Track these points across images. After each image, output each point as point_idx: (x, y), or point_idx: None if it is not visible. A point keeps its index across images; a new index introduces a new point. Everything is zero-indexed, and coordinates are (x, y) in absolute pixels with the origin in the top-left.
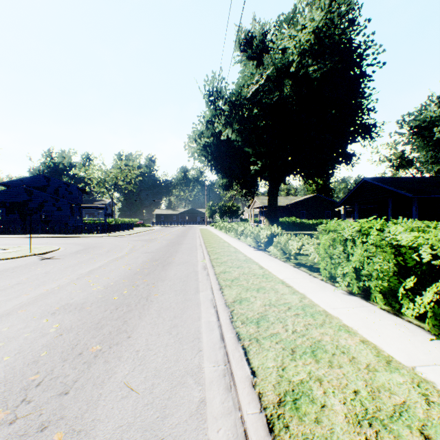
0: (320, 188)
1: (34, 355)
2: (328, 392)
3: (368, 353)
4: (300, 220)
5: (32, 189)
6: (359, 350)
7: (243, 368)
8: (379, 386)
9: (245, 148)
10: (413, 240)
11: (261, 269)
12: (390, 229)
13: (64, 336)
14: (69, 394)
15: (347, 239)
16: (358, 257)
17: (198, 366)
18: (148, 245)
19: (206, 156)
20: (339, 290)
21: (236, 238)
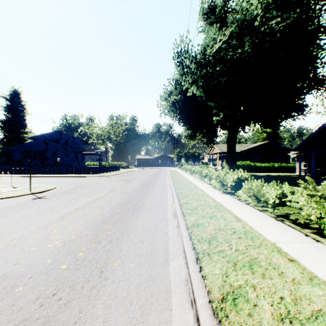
0: (270, 137)
1: None
2: None
3: None
4: (254, 163)
5: (48, 141)
6: None
7: None
8: None
9: (208, 103)
10: None
11: (238, 221)
12: None
13: None
14: None
15: None
16: None
17: None
18: (126, 185)
19: (175, 111)
20: None
21: (201, 179)
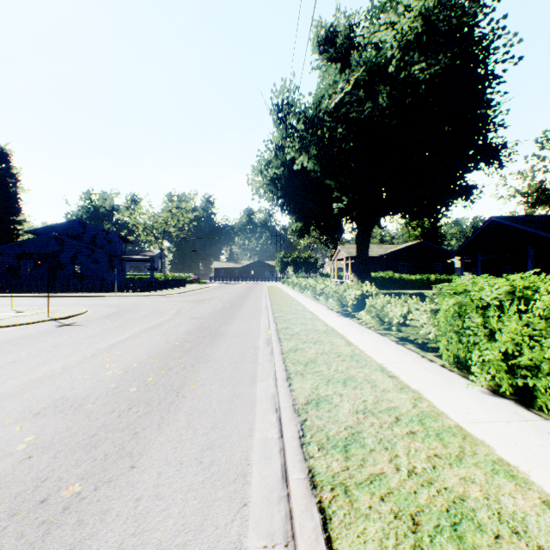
0: (426, 233)
1: None
2: None
3: None
4: (399, 275)
5: (64, 237)
6: (549, 529)
7: None
8: None
9: (326, 181)
10: None
11: (349, 345)
12: None
13: (32, 460)
14: None
15: (486, 305)
16: (512, 336)
17: (236, 546)
18: (198, 308)
19: (275, 192)
20: (474, 386)
21: (314, 299)
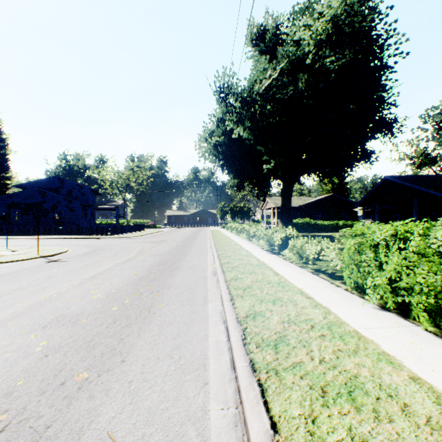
0: (336, 188)
1: (8, 383)
2: None
3: (425, 399)
4: (315, 221)
5: (46, 191)
6: (412, 394)
7: (259, 417)
8: None
9: (257, 147)
10: None
11: (276, 275)
12: (438, 234)
13: (49, 358)
14: None
15: (377, 244)
16: (394, 266)
17: (202, 408)
18: (157, 247)
19: (217, 155)
20: (368, 303)
21: (248, 240)
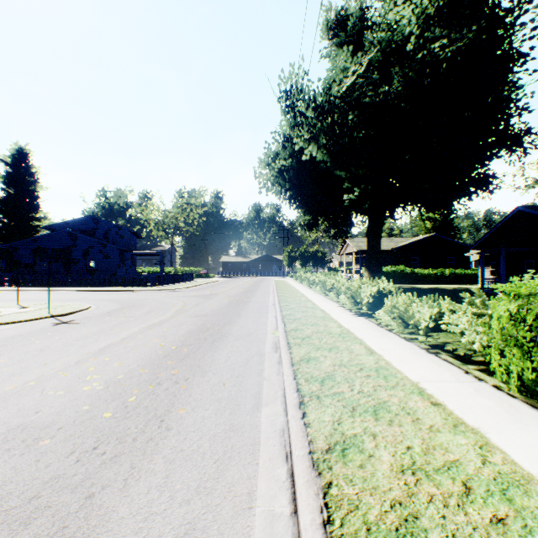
0: (438, 226)
1: None
2: None
3: None
4: (411, 269)
5: (76, 233)
6: None
7: None
8: None
9: (336, 171)
10: None
11: (371, 354)
12: None
13: None
14: None
15: None
16: None
17: None
18: (203, 304)
19: (282, 184)
20: None
21: (324, 294)
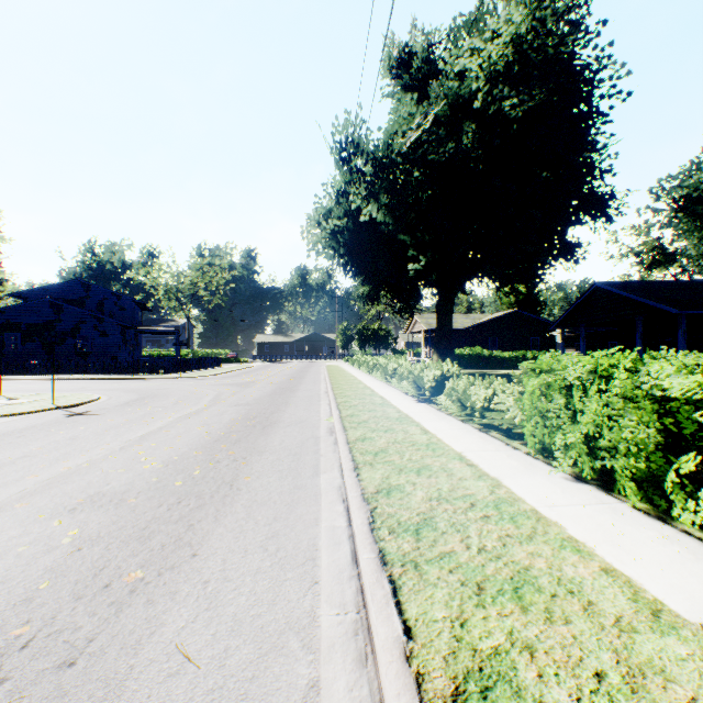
0: (522, 300)
1: (27, 587)
2: (546, 674)
3: (618, 595)
4: (490, 352)
5: (62, 303)
6: (601, 589)
7: (389, 620)
8: (642, 663)
9: (400, 236)
10: (694, 389)
11: (425, 434)
12: (651, 370)
13: (84, 552)
14: (75, 667)
15: (572, 385)
16: (592, 417)
17: (309, 614)
18: (241, 393)
19: (336, 248)
20: (558, 472)
21: (385, 381)
